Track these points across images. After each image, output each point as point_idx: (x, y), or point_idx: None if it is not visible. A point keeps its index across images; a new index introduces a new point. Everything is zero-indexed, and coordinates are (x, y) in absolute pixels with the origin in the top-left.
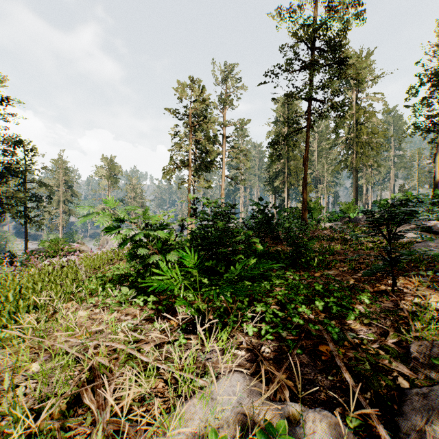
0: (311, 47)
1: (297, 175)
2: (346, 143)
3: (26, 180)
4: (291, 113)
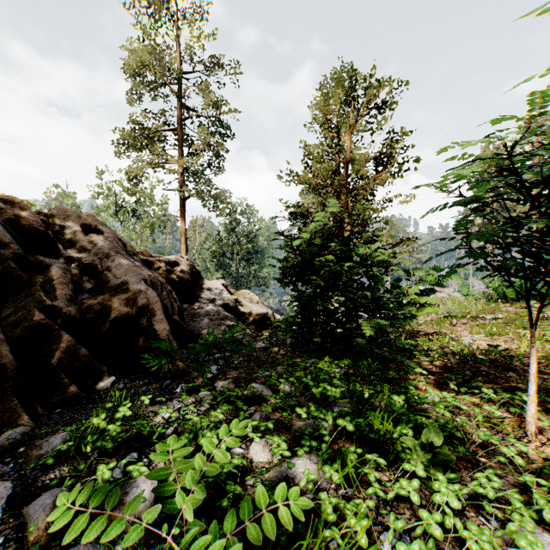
0: None
1: None
2: None
3: None
4: None
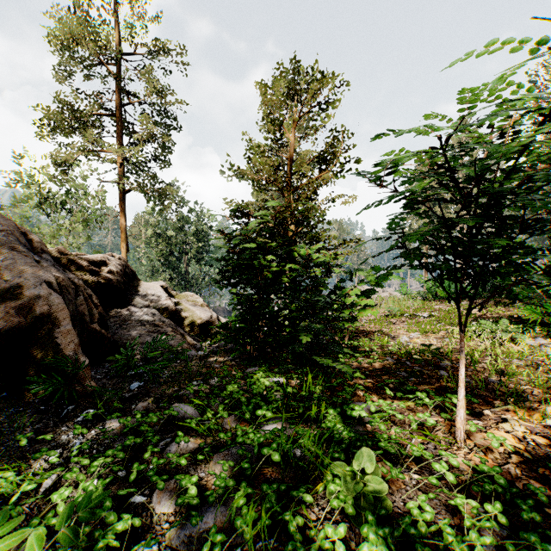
0: None
1: None
2: None
3: None
4: None
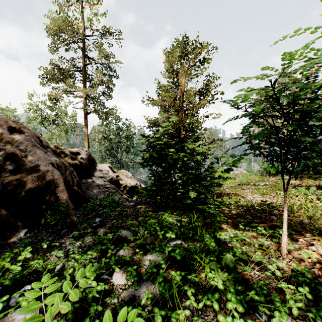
0: None
1: None
2: None
3: None
4: None
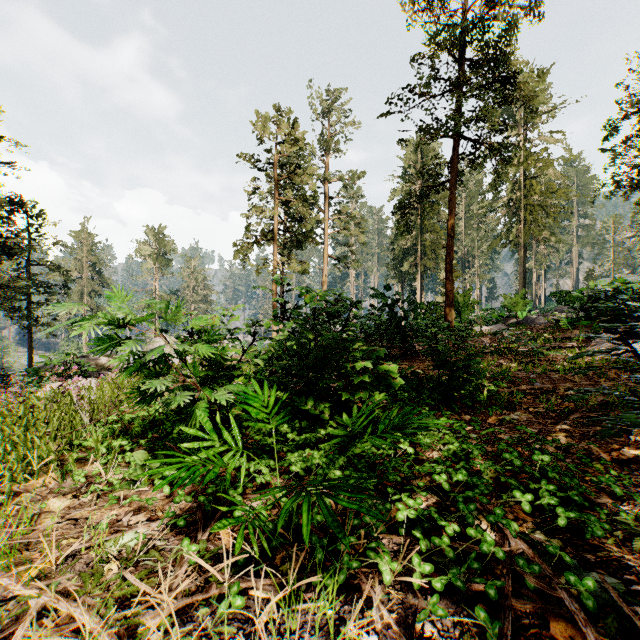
0: (460, 58)
1: (435, 255)
2: (509, 206)
3: (30, 261)
4: (426, 162)
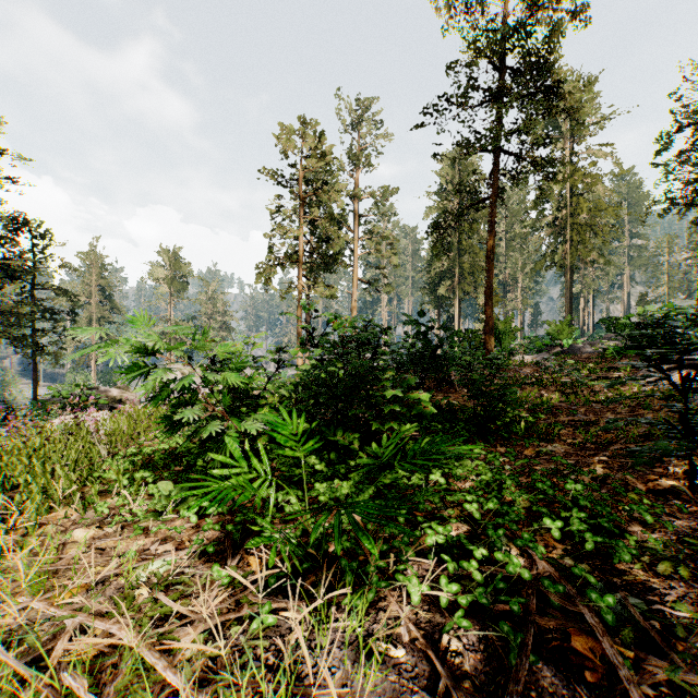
0: (500, 66)
1: (474, 278)
2: (554, 225)
3: (35, 285)
4: (464, 178)
